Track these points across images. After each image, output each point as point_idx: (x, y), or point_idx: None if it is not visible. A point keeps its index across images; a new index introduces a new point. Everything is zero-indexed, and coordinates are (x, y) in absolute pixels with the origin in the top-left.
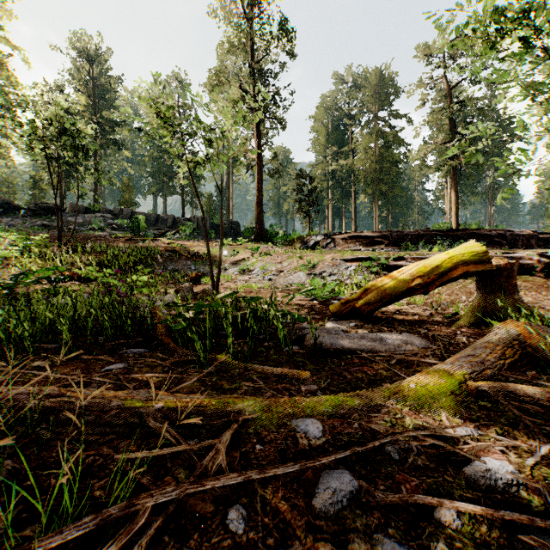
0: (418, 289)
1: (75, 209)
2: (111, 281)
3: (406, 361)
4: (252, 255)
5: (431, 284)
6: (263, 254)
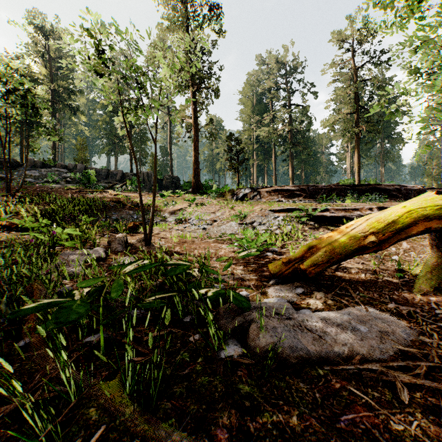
0: (369, 247)
1: (32, 164)
2: (32, 234)
3: (414, 383)
4: (189, 206)
5: (386, 241)
6: (199, 205)
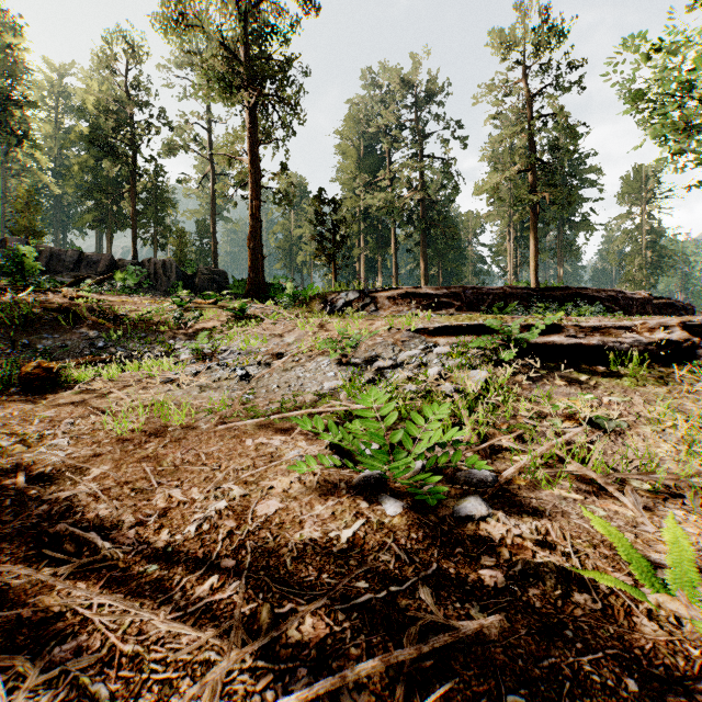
0: None
1: None
2: None
3: None
4: (230, 321)
5: None
6: (252, 320)
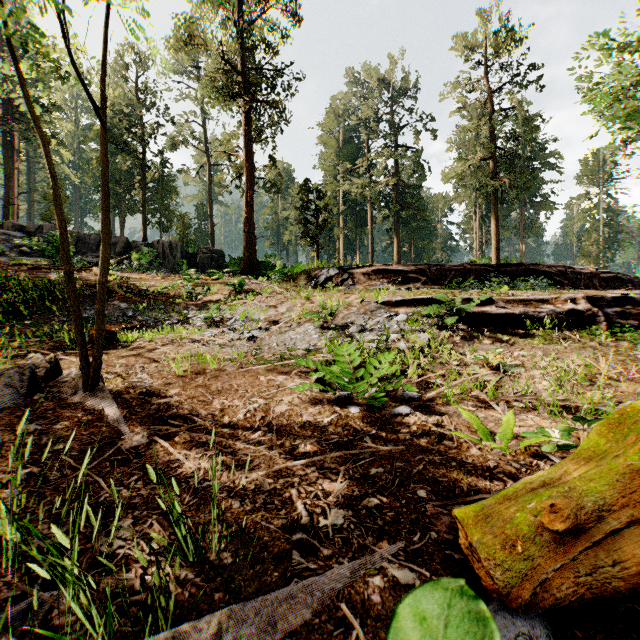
0: None
1: None
2: None
3: None
4: (232, 295)
5: None
6: (250, 293)
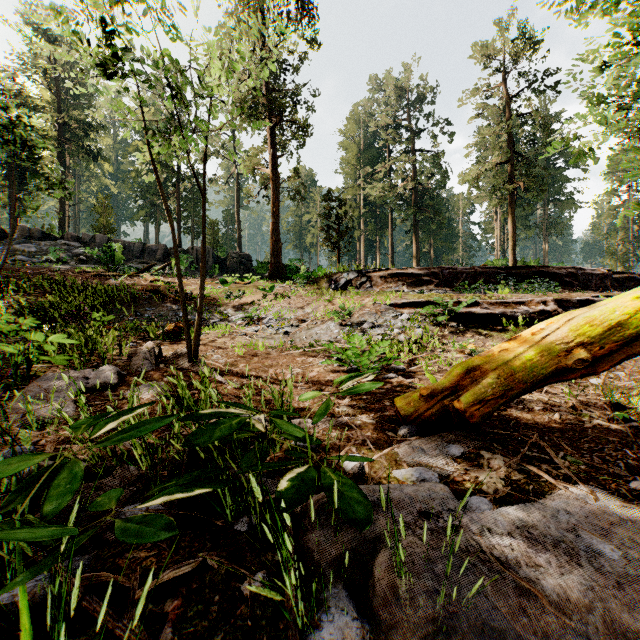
0: (574, 368)
1: (27, 234)
2: None
3: None
4: (264, 297)
5: (603, 358)
6: (279, 296)
